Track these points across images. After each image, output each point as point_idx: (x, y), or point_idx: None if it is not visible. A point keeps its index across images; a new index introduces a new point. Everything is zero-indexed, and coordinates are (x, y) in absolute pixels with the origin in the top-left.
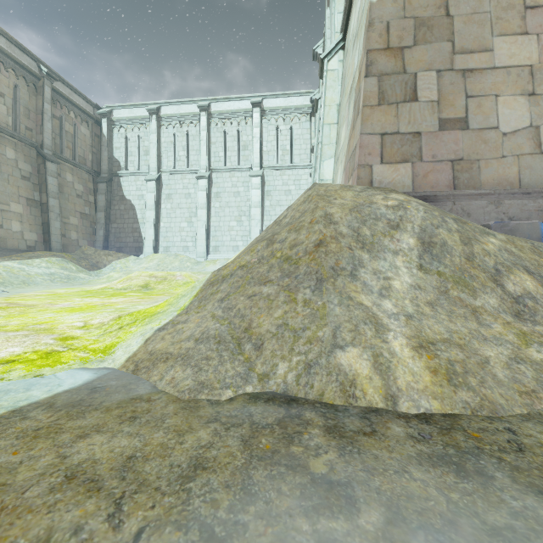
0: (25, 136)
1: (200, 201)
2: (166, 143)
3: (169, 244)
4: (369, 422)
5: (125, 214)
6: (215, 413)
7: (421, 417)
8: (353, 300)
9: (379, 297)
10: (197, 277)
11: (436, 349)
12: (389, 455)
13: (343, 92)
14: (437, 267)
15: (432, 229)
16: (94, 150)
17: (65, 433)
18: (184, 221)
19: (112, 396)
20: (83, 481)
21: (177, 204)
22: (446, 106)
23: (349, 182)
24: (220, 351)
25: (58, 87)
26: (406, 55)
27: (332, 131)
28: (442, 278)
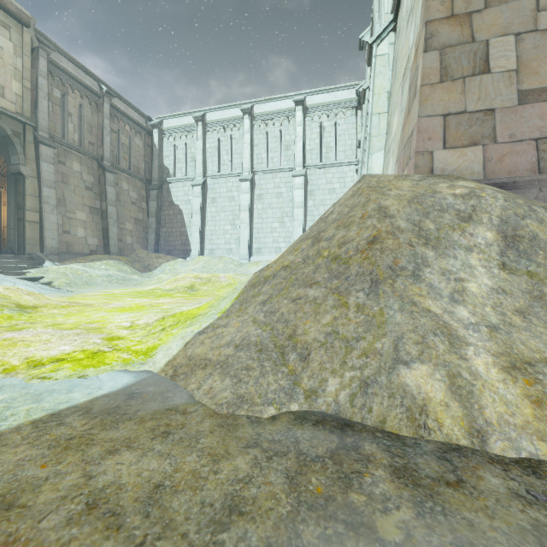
0: (89, 150)
1: (243, 203)
2: (211, 149)
3: (213, 247)
4: (451, 465)
5: (173, 218)
6: (256, 435)
7: (524, 463)
8: (417, 306)
9: (451, 302)
10: (240, 278)
11: (536, 372)
12: (490, 522)
13: (394, 76)
14: (526, 266)
15: (516, 220)
16: (146, 160)
17: (96, 446)
18: (228, 223)
19: (148, 405)
20: (103, 513)
21: (221, 208)
22: (528, 75)
23: (403, 173)
24: (261, 360)
25: (115, 103)
26: (475, 21)
27: (381, 121)
28: (534, 280)
